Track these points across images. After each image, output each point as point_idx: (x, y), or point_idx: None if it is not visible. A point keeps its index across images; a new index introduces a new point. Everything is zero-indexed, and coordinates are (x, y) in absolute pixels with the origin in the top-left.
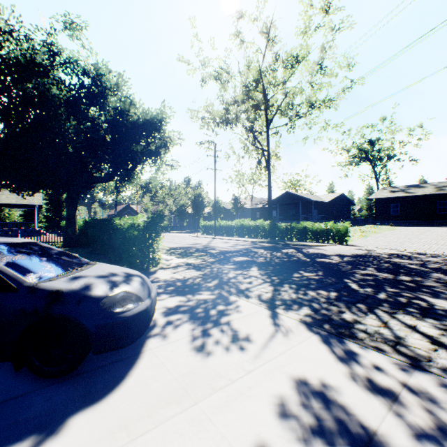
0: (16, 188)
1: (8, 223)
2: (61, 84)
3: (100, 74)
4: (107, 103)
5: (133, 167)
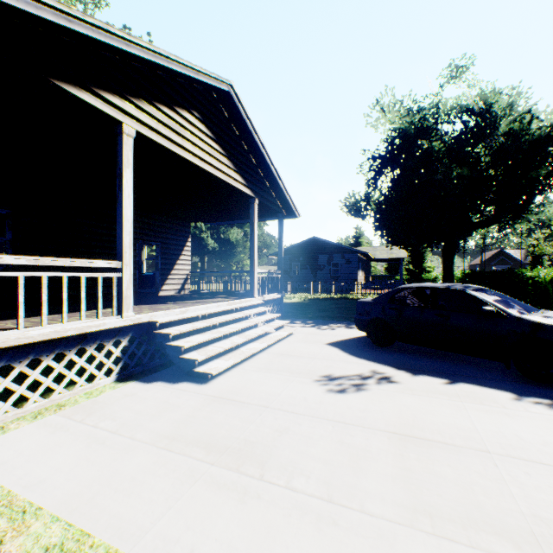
0: (404, 245)
1: (375, 276)
2: (443, 136)
3: (487, 104)
4: (495, 133)
5: (526, 200)
